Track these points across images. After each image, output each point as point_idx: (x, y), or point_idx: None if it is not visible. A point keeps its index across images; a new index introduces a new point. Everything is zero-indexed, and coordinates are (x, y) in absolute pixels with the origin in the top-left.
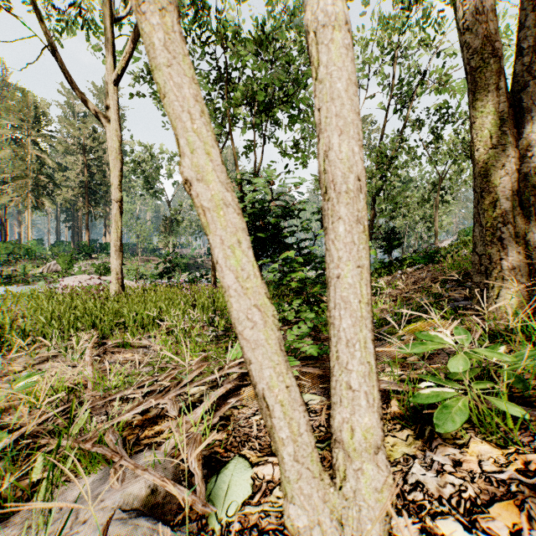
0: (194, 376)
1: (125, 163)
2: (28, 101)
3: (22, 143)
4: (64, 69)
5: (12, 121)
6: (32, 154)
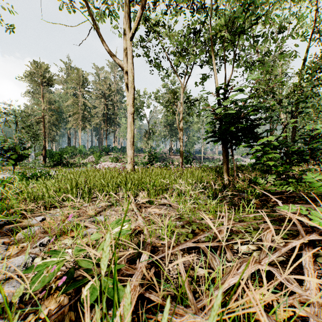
0: (231, 233)
1: (125, 101)
2: (79, 74)
3: (76, 96)
4: (102, 40)
5: (72, 85)
6: (81, 101)
